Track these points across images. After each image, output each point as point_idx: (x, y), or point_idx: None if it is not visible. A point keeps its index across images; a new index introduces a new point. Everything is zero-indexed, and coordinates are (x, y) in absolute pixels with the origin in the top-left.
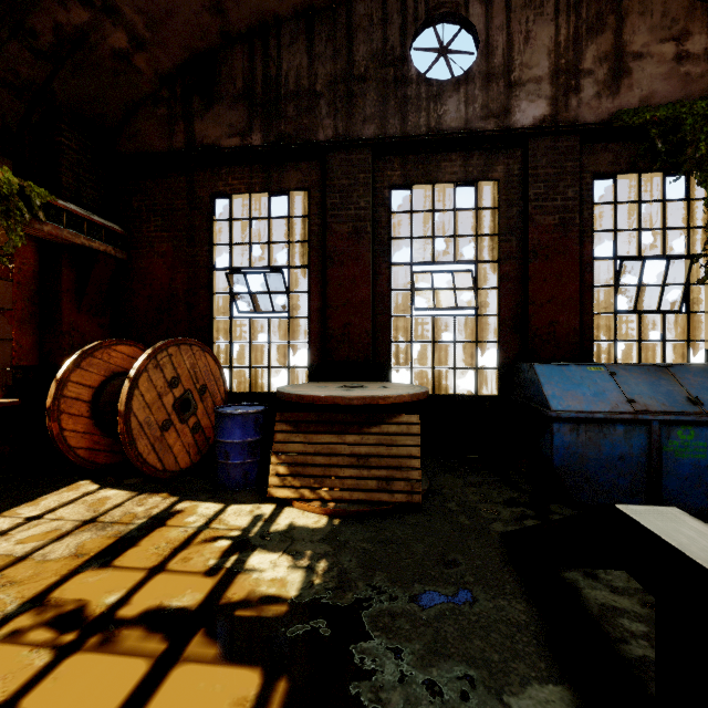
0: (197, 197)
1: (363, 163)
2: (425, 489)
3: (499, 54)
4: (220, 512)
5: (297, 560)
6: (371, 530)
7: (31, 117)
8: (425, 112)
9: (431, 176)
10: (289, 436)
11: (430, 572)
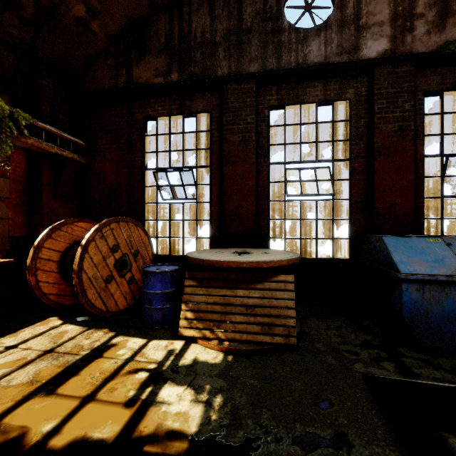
0: (134, 120)
1: (249, 90)
2: (297, 331)
3: (350, 6)
4: (143, 346)
5: (198, 394)
6: (257, 367)
7: (22, 66)
8: (294, 52)
9: (299, 98)
10: (194, 289)
11: (308, 412)
